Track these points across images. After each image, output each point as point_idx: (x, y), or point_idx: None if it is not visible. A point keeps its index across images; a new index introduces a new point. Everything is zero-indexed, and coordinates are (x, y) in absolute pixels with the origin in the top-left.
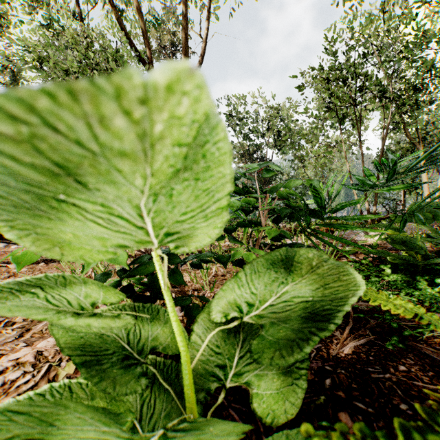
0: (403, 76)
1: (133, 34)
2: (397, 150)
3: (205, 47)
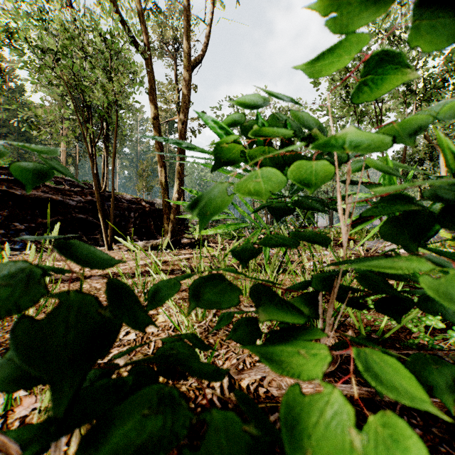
0: (429, 68)
1: (130, 25)
2: (414, 153)
3: (209, 34)
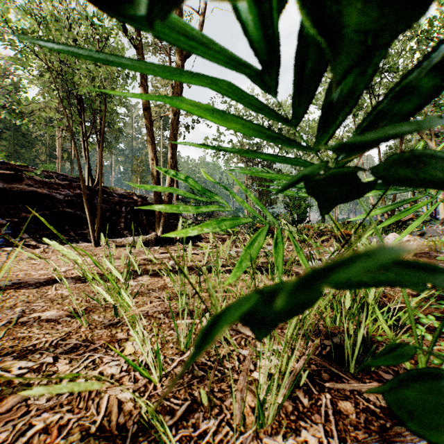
0: None
1: None
2: (406, 148)
3: (202, 23)
